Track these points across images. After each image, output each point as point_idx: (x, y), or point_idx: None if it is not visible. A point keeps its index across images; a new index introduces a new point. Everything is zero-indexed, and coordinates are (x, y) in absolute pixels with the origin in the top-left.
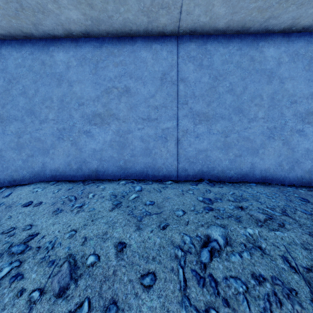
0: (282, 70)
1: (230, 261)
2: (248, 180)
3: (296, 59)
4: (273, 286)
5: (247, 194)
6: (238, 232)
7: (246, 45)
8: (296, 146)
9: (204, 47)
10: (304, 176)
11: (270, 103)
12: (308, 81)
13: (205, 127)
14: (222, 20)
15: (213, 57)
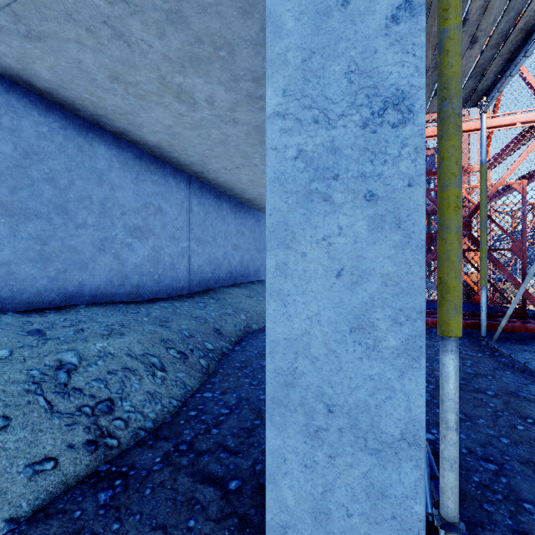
0: (114, 175)
1: (89, 371)
2: (76, 303)
3: (126, 169)
4: (124, 373)
5: (82, 317)
6: (90, 348)
7: (73, 128)
8: (126, 261)
9: (5, 97)
10: (133, 292)
11: (101, 210)
12: (136, 196)
13: (7, 227)
14: (43, 82)
15: (23, 121)
